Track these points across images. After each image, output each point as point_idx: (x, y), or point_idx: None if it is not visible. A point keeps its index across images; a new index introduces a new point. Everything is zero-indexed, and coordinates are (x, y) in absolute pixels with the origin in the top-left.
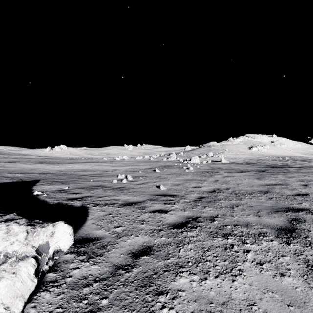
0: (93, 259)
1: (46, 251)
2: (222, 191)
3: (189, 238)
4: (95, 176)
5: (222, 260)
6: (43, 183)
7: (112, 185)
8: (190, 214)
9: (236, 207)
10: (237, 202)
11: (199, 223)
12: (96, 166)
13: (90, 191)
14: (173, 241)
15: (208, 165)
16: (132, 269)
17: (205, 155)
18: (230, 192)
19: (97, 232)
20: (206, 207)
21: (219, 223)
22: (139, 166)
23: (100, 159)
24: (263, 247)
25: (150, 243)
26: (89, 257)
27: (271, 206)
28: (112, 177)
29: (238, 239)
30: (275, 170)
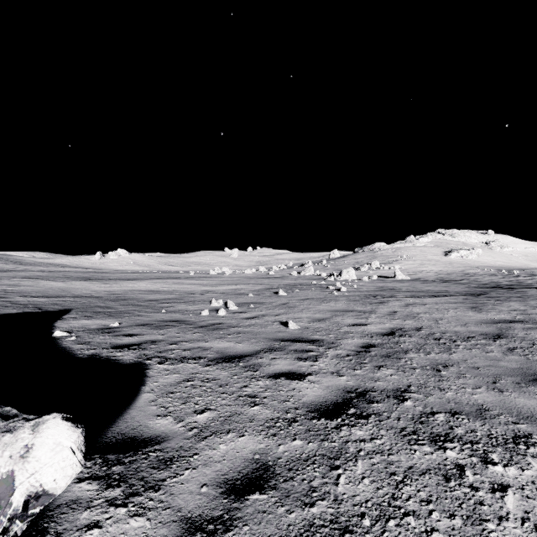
0: (136, 500)
1: (2, 499)
2: (408, 333)
3: (356, 444)
4: (171, 303)
5: (446, 515)
6: (76, 314)
7: (199, 319)
8: (351, 383)
9: (445, 368)
10: (443, 357)
11: (372, 406)
12: (174, 284)
13: (158, 331)
14: (321, 453)
15: (373, 283)
16: (226, 535)
17: (366, 266)
18: (425, 337)
19: (157, 422)
20: (381, 368)
21: (417, 406)
22: (249, 285)
23: (183, 273)
24: (536, 475)
25: (269, 455)
26: (129, 494)
27: (518, 367)
28: (200, 304)
29: (470, 452)
30: (501, 294)
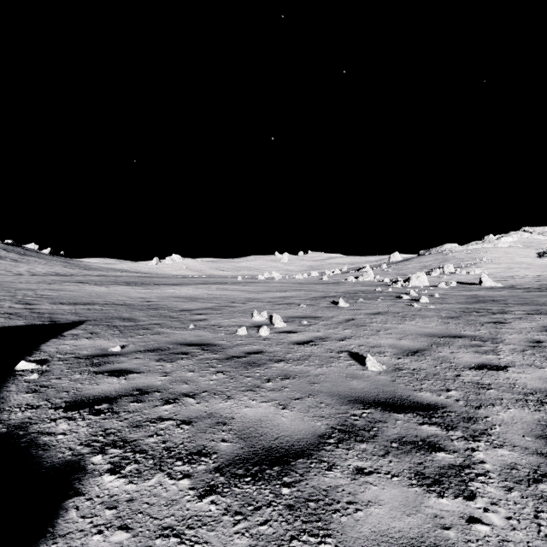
0: None
1: None
2: None
3: None
4: (205, 315)
5: None
6: (82, 329)
7: (231, 341)
8: None
9: None
10: None
11: None
12: (217, 290)
13: (164, 365)
14: None
15: (455, 291)
16: None
17: (438, 271)
18: None
19: None
20: None
21: None
22: (300, 292)
23: (231, 278)
24: None
25: None
26: None
27: None
28: (239, 317)
29: None
30: None
